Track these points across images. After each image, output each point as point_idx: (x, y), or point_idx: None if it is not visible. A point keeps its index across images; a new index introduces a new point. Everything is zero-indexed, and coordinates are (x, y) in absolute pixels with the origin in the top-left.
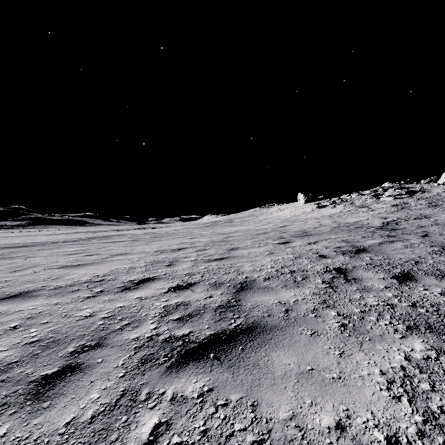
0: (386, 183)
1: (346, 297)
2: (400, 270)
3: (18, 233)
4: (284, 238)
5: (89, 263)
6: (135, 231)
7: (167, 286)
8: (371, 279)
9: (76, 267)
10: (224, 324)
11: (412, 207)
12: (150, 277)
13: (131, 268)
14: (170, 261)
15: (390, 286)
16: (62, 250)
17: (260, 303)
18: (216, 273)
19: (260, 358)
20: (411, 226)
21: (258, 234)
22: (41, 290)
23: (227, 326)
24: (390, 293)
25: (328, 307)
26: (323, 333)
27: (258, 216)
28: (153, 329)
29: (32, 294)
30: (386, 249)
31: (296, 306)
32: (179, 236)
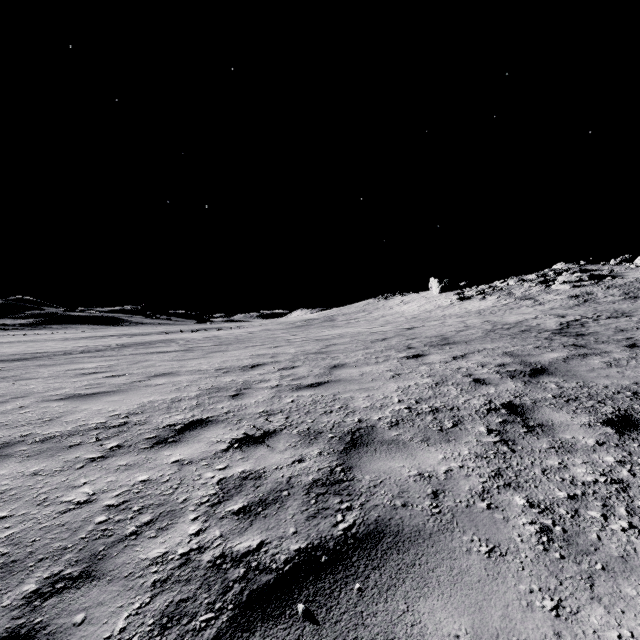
0: (558, 264)
1: (535, 463)
2: (612, 408)
3: (21, 336)
4: (413, 348)
5: (110, 390)
6: (191, 335)
7: (229, 438)
8: (569, 427)
9: (89, 398)
10: (325, 524)
11: (600, 299)
12: (202, 419)
13: (175, 400)
14: (238, 387)
15: (605, 440)
16: (74, 367)
17: (386, 476)
18: (310, 412)
19: (396, 617)
20: (605, 329)
21: (373, 341)
22: (19, 443)
23: (329, 529)
24: (610, 457)
25: (508, 487)
26: (511, 550)
27: (371, 312)
28: (193, 536)
29: (1, 452)
30: (579, 368)
31: (451, 484)
32: (255, 344)
